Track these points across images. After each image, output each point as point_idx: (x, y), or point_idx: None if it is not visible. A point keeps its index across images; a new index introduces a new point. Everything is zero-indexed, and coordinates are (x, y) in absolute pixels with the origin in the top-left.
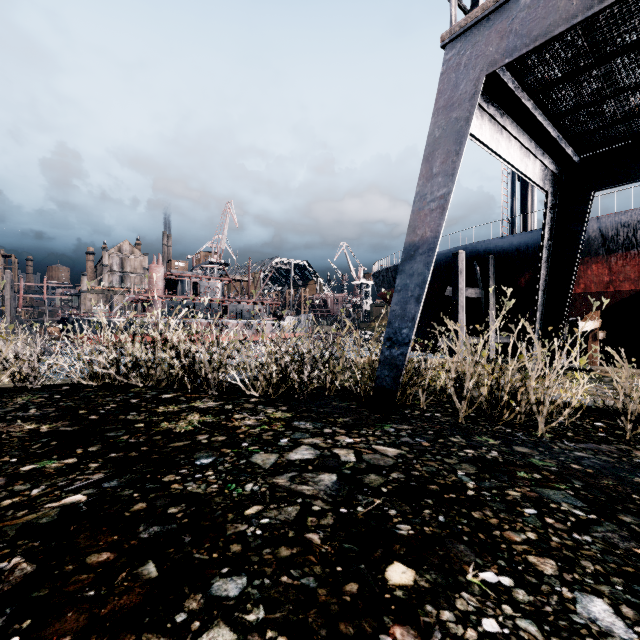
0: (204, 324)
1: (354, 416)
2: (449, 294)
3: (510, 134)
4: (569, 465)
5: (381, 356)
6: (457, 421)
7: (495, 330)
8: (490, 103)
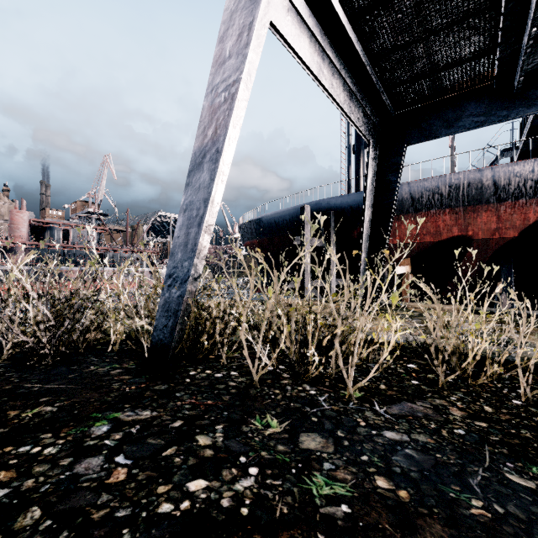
0: (76, 271)
1: (79, 397)
2: (297, 243)
3: (332, 62)
4: (373, 482)
5: (161, 299)
6: (251, 383)
7: (336, 275)
8: (308, 13)
